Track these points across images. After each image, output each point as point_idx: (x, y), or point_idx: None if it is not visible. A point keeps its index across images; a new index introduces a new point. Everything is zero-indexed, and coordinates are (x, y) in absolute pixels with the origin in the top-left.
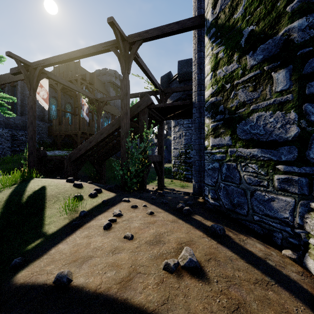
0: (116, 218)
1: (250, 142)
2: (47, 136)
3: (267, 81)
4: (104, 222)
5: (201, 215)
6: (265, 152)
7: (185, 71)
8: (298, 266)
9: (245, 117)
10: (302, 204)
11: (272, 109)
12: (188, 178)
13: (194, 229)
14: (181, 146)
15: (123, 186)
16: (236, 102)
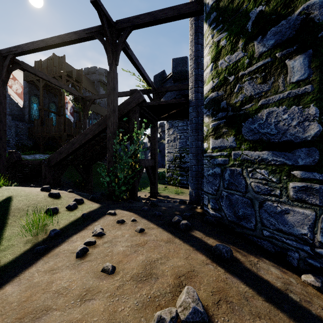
0: (96, 238)
1: (259, 143)
2: (28, 138)
3: (280, 70)
4: (79, 245)
5: (201, 230)
6: (277, 155)
7: (180, 70)
8: None
9: (252, 113)
10: None
11: (286, 104)
12: (183, 184)
13: (194, 251)
14: (175, 150)
15: (110, 195)
16: (241, 97)
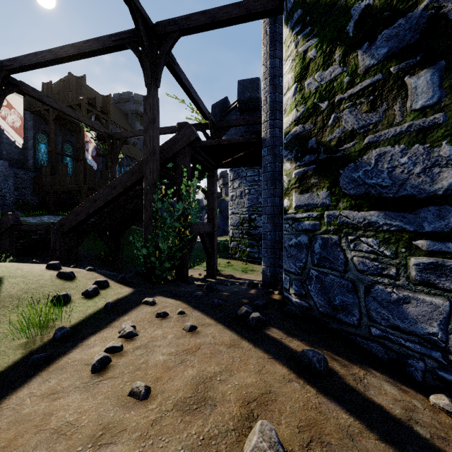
0: (124, 341)
1: (365, 199)
2: (32, 192)
3: (396, 93)
4: (98, 352)
5: (280, 327)
6: (392, 217)
7: (249, 96)
8: None
9: (355, 156)
10: None
11: (406, 141)
12: (253, 258)
13: (270, 361)
14: (242, 210)
15: (148, 275)
16: (338, 132)
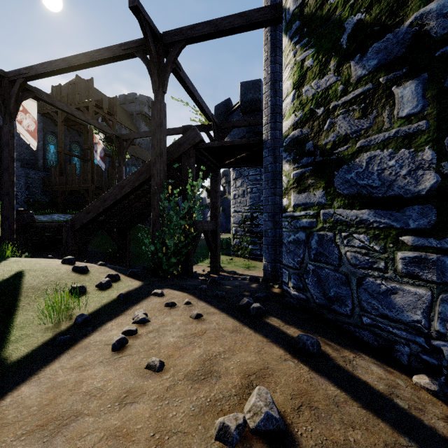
0: (137, 326)
1: (357, 198)
2: (42, 191)
3: (385, 101)
4: (116, 334)
5: (279, 316)
6: (382, 215)
7: (251, 97)
8: (442, 405)
9: (348, 159)
10: (444, 299)
11: (393, 146)
12: (255, 255)
13: (269, 344)
14: (245, 208)
15: (156, 270)
16: (333, 137)
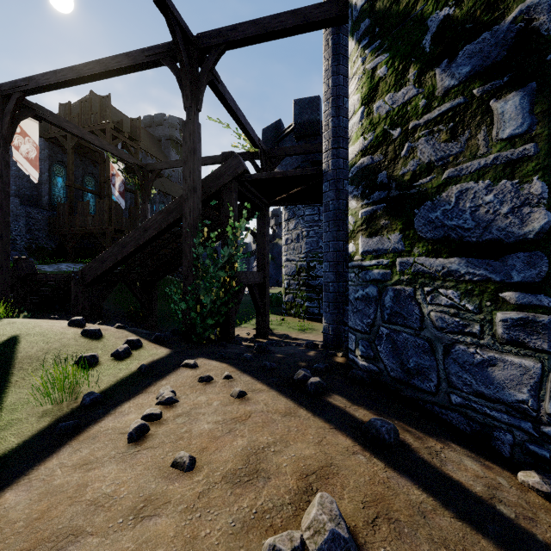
0: (162, 408)
1: (444, 244)
2: (47, 235)
3: (480, 119)
4: (134, 420)
5: (344, 393)
6: (476, 265)
7: (308, 119)
8: None
9: (432, 193)
10: None
11: (491, 176)
12: (313, 314)
13: (332, 431)
14: (299, 257)
15: (188, 333)
16: (413, 165)
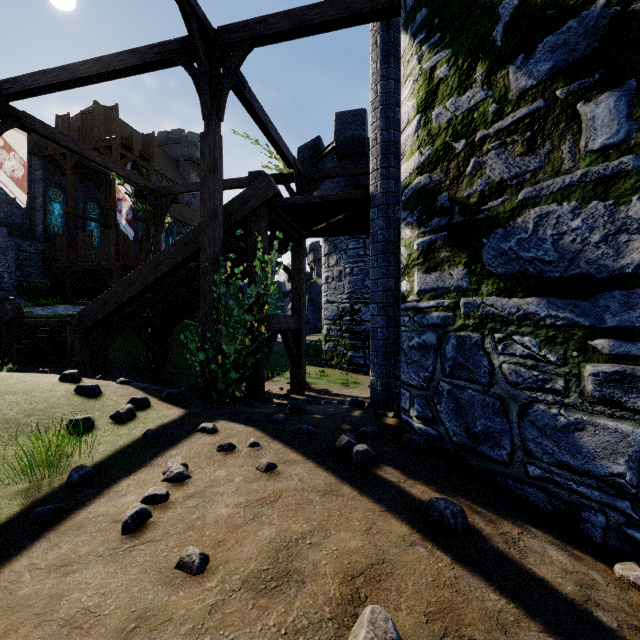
0: (170, 487)
1: (519, 280)
2: (41, 272)
3: (565, 126)
4: (133, 502)
5: (397, 464)
6: (559, 307)
7: (351, 135)
8: None
9: (505, 218)
10: None
11: (578, 197)
12: (357, 366)
13: (384, 515)
14: (342, 298)
15: (207, 390)
16: (480, 184)
